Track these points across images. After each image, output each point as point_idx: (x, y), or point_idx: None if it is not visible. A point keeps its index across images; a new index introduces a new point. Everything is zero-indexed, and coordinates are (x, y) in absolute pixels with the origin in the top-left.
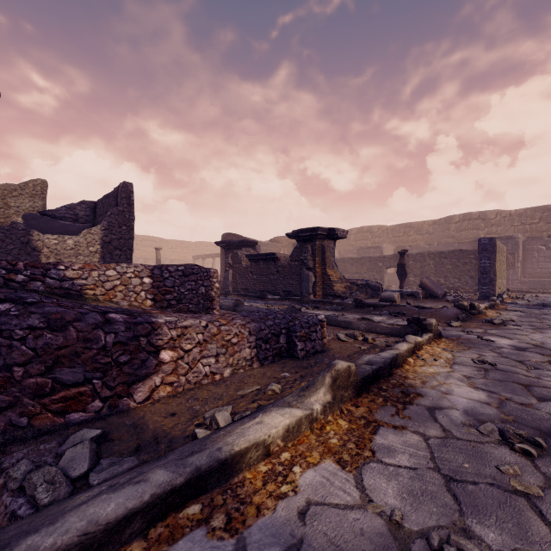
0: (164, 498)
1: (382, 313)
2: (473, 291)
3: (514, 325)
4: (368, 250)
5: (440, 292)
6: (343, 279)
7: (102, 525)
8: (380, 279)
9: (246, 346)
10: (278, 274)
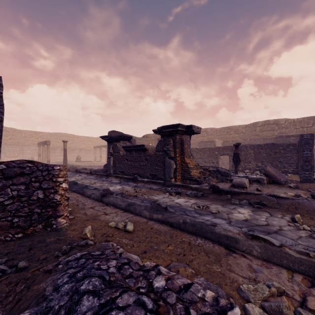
0: None
1: (242, 203)
2: (281, 171)
3: None
4: (206, 143)
5: (283, 179)
6: (198, 166)
7: None
8: (216, 162)
9: None
10: (146, 161)
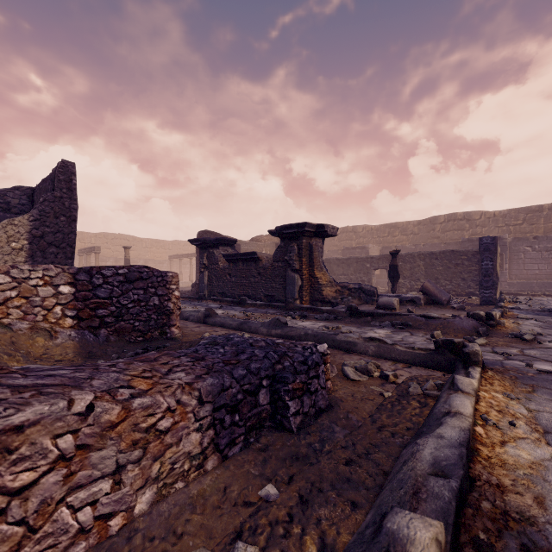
0: None
1: (383, 325)
2: (465, 294)
3: (550, 342)
4: (353, 251)
5: (444, 297)
6: (333, 282)
7: None
8: (367, 281)
9: (192, 428)
10: (259, 276)
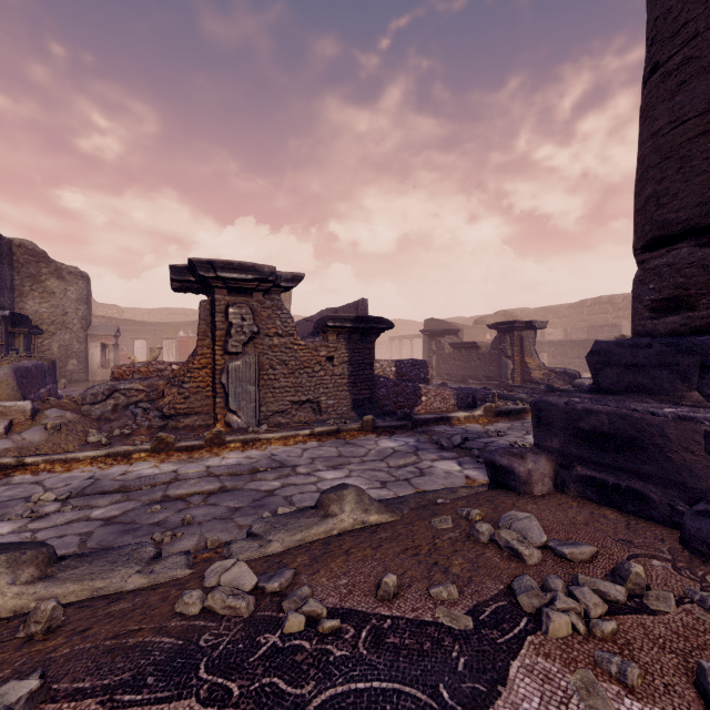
0: (436, 418)
1: None
2: None
3: None
4: (600, 329)
5: None
6: (543, 367)
7: (427, 418)
8: None
9: (452, 400)
10: (479, 361)
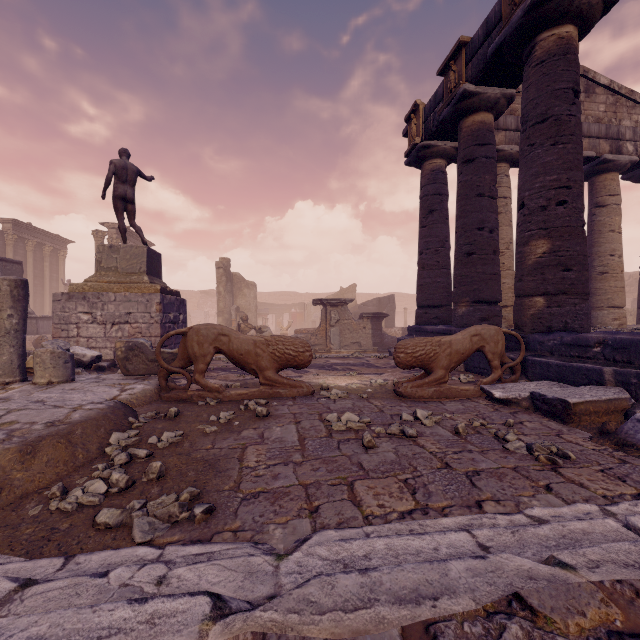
0: None
1: None
2: None
3: None
4: None
5: None
6: None
7: None
8: None
9: None
10: None
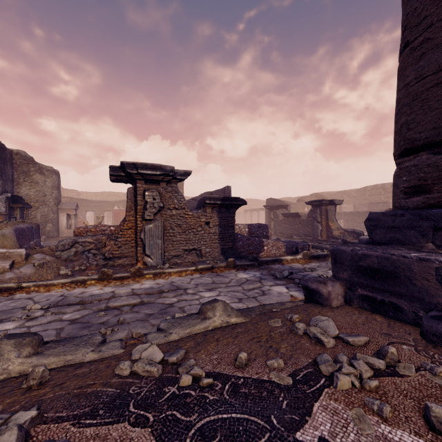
0: (273, 260)
1: None
2: None
3: None
4: (376, 205)
5: None
6: (340, 228)
7: (267, 260)
8: None
9: (283, 249)
10: (300, 224)
